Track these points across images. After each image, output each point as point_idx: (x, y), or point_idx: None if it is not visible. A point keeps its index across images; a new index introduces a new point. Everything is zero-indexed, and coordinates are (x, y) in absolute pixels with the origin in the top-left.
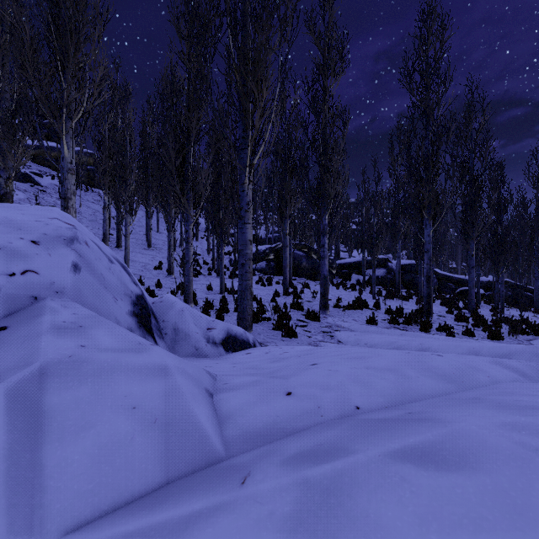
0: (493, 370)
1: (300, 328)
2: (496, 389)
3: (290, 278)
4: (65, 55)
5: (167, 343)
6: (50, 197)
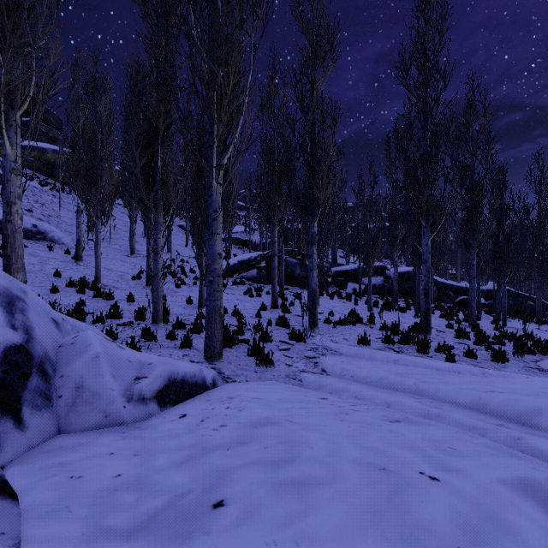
0: (527, 525)
1: (281, 352)
2: None
3: (282, 287)
4: (0, 33)
5: (58, 411)
6: (27, 200)
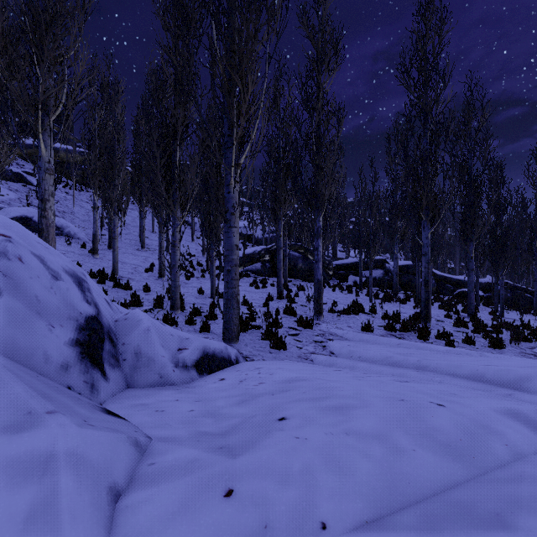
0: (510, 431)
1: (291, 337)
2: (524, 484)
3: (286, 280)
4: (39, 47)
5: (124, 371)
6: None
